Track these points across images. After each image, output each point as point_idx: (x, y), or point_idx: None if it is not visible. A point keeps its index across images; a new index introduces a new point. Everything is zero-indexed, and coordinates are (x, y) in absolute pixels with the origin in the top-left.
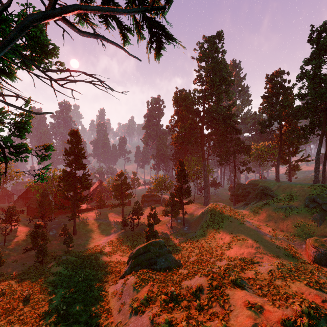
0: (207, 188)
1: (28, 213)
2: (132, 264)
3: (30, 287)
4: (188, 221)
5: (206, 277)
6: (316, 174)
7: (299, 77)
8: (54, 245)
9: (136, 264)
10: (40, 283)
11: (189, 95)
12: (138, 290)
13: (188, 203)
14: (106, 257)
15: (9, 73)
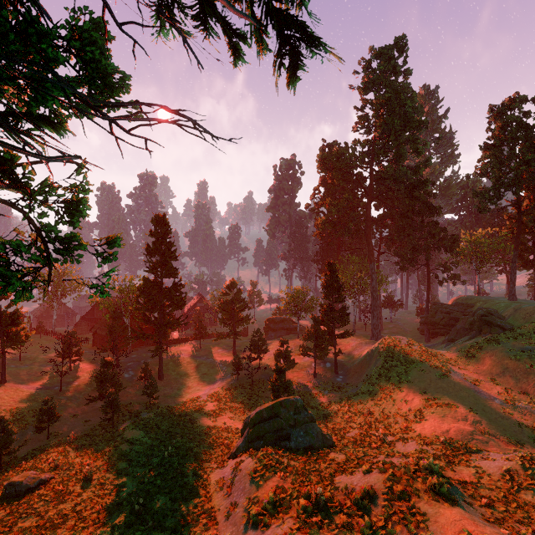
0: (378, 311)
1: (94, 342)
2: (248, 436)
3: (93, 459)
4: (343, 366)
5: (381, 474)
6: None
7: None
8: (131, 394)
9: (256, 437)
10: (108, 455)
11: (346, 151)
12: (258, 485)
13: (343, 335)
14: (207, 420)
15: (57, 123)
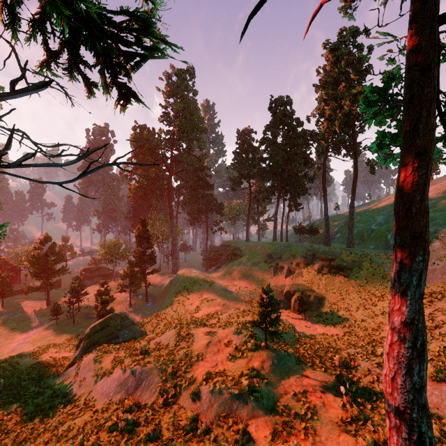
0: (176, 253)
1: None
2: (85, 346)
3: None
4: (152, 295)
5: (175, 329)
6: (274, 233)
7: (261, 142)
8: None
9: (91, 344)
10: None
11: (154, 136)
12: (101, 361)
13: (152, 272)
14: (30, 359)
15: None
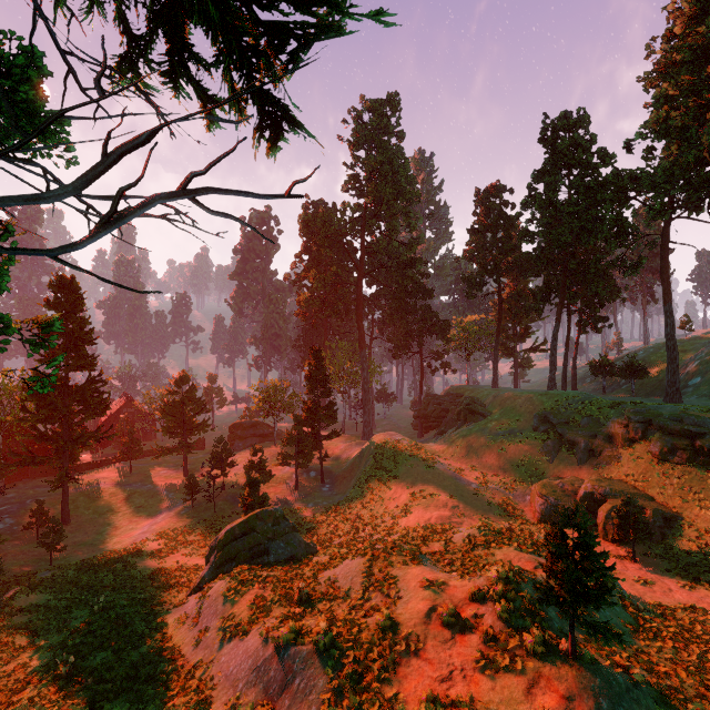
0: (369, 405)
1: None
2: (216, 561)
3: None
4: (331, 473)
5: (362, 558)
6: (552, 374)
7: (526, 203)
8: (12, 552)
9: (227, 559)
10: None
11: (334, 215)
12: (234, 602)
13: (331, 436)
14: (151, 562)
15: None
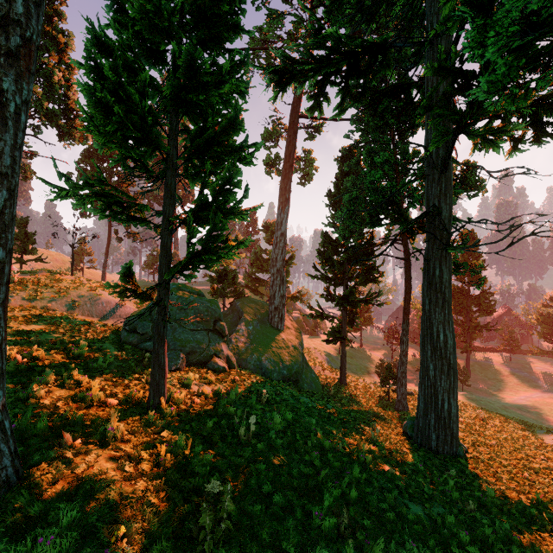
0: None
1: None
2: None
3: None
4: None
5: None
6: None
7: None
8: None
9: None
10: None
11: None
12: None
13: None
14: (526, 413)
15: None
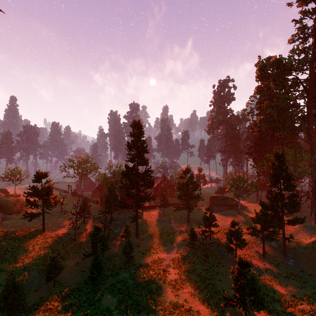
0: None
1: (101, 204)
2: None
3: None
4: (291, 248)
5: None
6: None
7: None
8: (116, 248)
9: None
10: None
11: (286, 58)
12: None
13: (294, 222)
14: (170, 292)
15: None
